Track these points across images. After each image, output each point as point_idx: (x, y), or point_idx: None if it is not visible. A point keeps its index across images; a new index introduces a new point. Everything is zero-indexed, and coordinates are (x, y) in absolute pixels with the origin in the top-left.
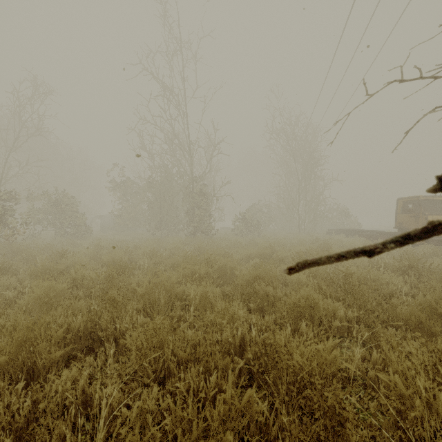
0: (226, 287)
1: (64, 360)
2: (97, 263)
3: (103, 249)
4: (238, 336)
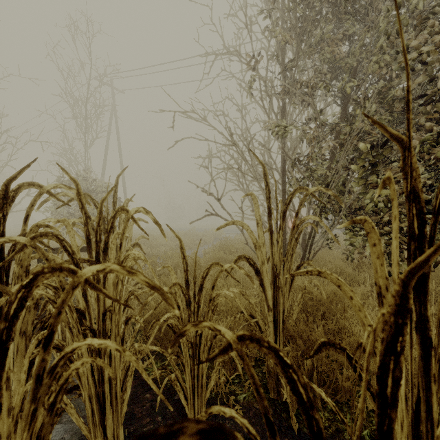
0: None
1: None
2: None
3: None
4: None
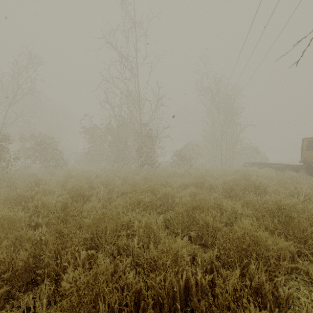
0: (167, 214)
1: (1, 300)
2: (63, 190)
3: (72, 178)
4: (183, 281)
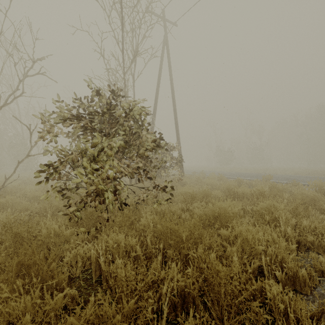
0: None
1: None
2: None
3: None
4: None
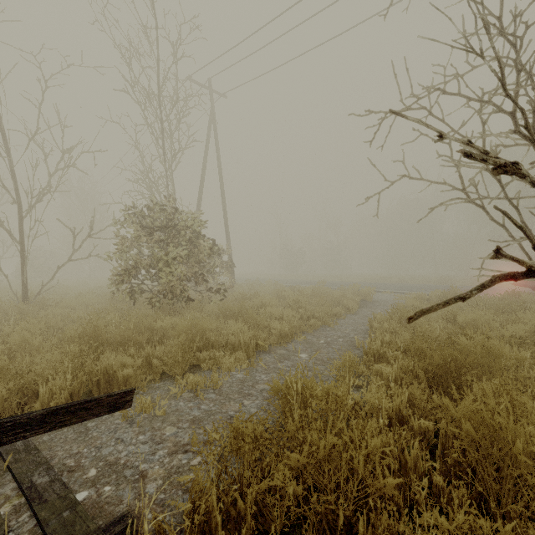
0: None
1: None
2: None
3: None
4: None
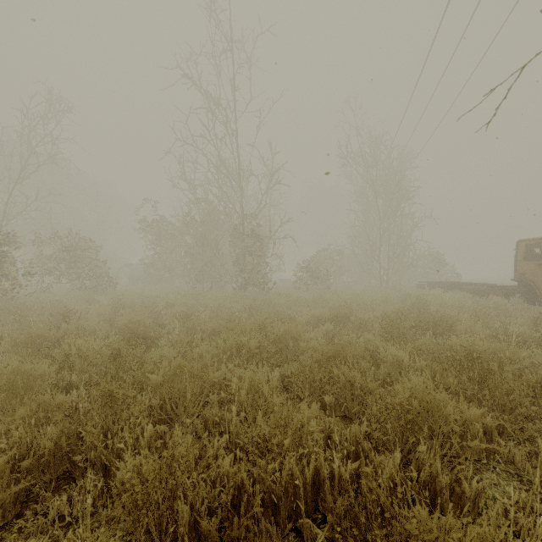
0: (287, 367)
1: (17, 504)
2: (110, 328)
3: (124, 308)
4: (310, 470)
